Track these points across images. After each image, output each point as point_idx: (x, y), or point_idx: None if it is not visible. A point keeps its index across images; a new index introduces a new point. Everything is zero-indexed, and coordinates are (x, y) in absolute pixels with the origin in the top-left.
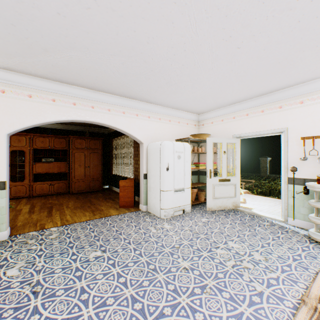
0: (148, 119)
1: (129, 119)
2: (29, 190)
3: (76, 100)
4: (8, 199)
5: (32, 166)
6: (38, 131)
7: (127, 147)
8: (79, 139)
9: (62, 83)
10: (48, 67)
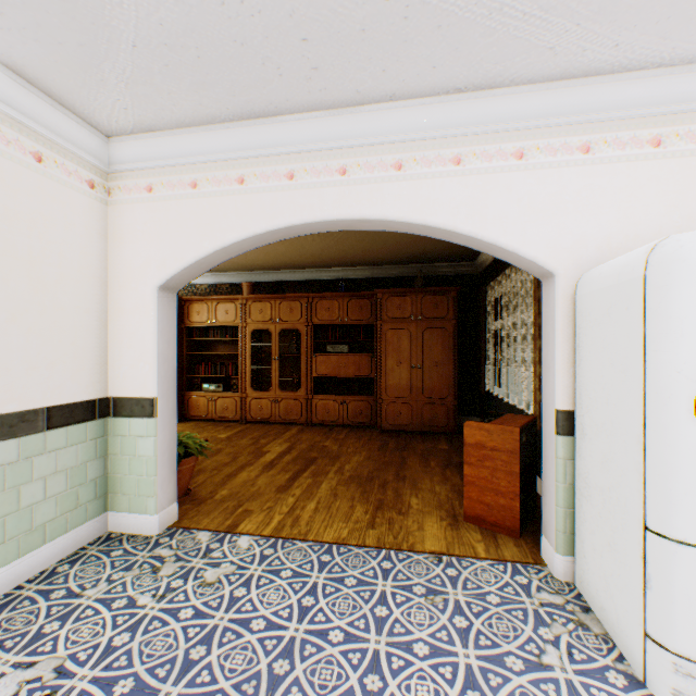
0: (582, 158)
1: (479, 182)
2: (306, 410)
3: (296, 162)
4: (170, 439)
5: (310, 362)
6: (327, 288)
7: (521, 307)
8: (395, 296)
9: (253, 121)
10: (172, 67)
